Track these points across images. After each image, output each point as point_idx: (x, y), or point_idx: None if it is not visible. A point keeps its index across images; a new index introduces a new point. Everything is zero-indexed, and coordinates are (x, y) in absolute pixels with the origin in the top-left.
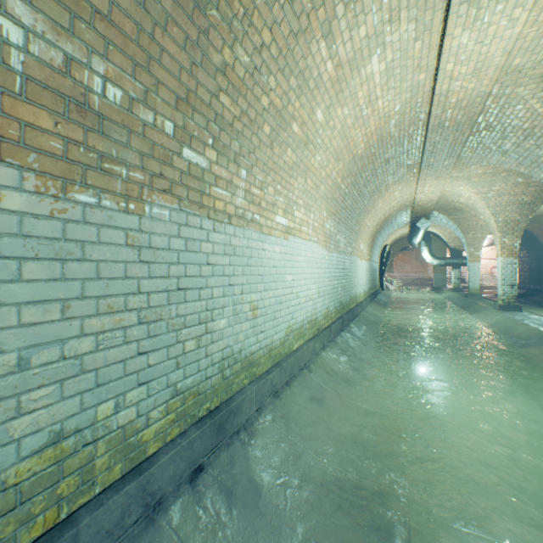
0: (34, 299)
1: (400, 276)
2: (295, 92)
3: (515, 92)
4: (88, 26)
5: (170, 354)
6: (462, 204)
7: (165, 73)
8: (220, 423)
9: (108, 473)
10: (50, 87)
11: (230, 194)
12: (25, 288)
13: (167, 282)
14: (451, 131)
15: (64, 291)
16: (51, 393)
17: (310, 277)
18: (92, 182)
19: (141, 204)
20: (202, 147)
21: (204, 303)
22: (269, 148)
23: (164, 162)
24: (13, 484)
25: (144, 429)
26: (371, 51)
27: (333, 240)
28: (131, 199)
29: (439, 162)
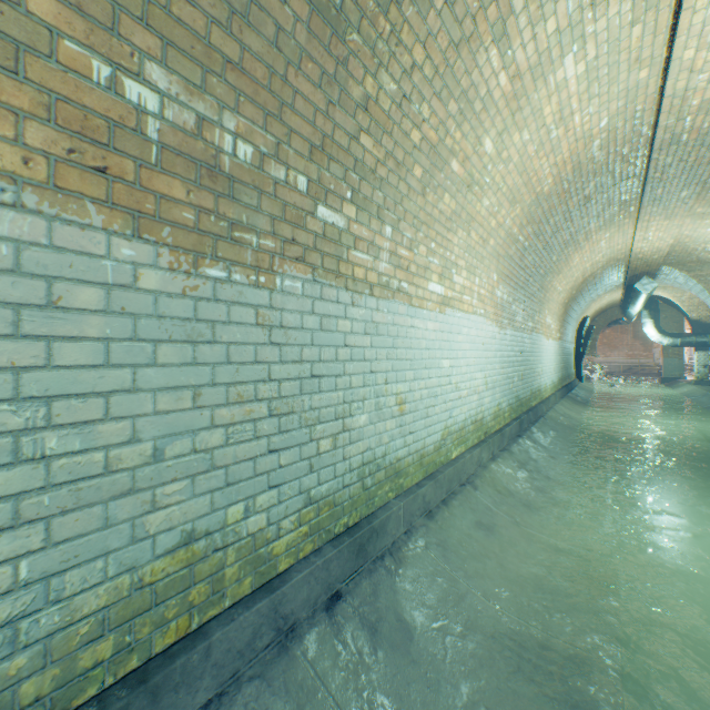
0: (167, 385)
1: (607, 361)
2: (455, 119)
3: None
4: (219, 80)
5: (302, 454)
6: None
7: (298, 119)
8: (360, 544)
9: (237, 585)
10: (183, 153)
11: (371, 258)
12: (160, 373)
13: (299, 367)
14: (692, 146)
15: (195, 377)
16: (183, 488)
17: (474, 363)
18: (223, 254)
19: (271, 276)
20: (339, 202)
21: (341, 394)
22: (420, 196)
23: (296, 225)
24: (149, 582)
25: (275, 540)
26: (563, 49)
27: (506, 312)
28: (261, 271)
29: (671, 194)
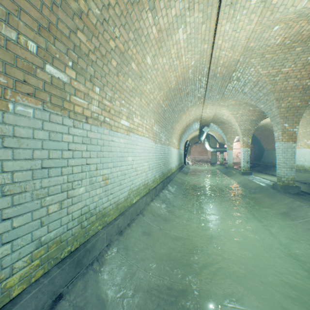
0: None
1: (194, 157)
2: (133, 42)
3: (250, 61)
4: None
5: (34, 216)
6: (225, 120)
7: (28, 4)
8: (78, 260)
9: None
10: None
11: (87, 103)
12: None
13: (31, 162)
14: (220, 79)
15: None
16: None
17: (144, 158)
18: None
19: (4, 101)
20: (63, 66)
21: (66, 177)
22: (116, 76)
23: (27, 72)
24: None
25: (8, 278)
26: (178, 25)
27: (158, 137)
28: None
29: (214, 96)
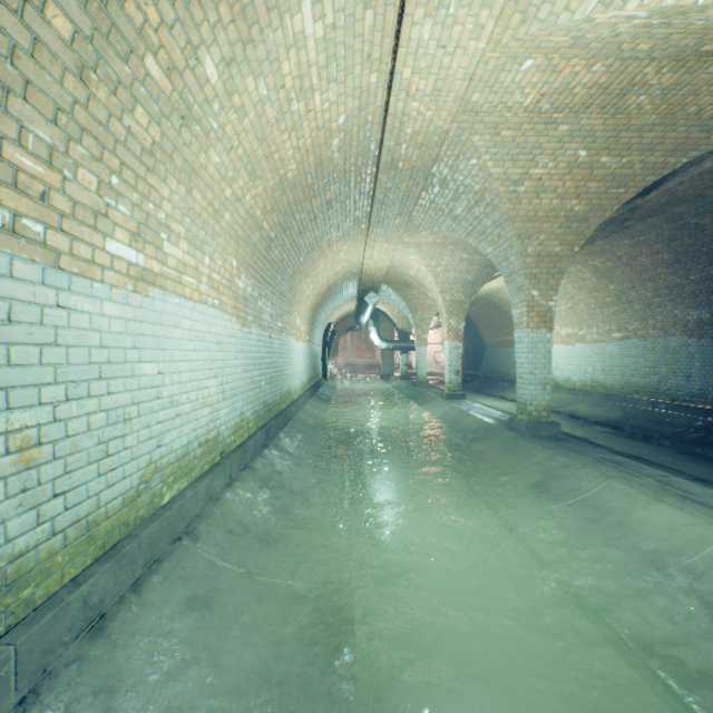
0: None
1: (346, 362)
2: None
3: (471, 141)
4: None
5: None
6: (412, 278)
7: None
8: None
9: None
10: None
11: None
12: None
13: None
14: (405, 177)
15: None
16: None
17: (204, 367)
18: None
19: None
20: None
21: None
22: (74, 77)
23: None
24: None
25: None
26: None
27: (251, 308)
28: None
29: (390, 219)
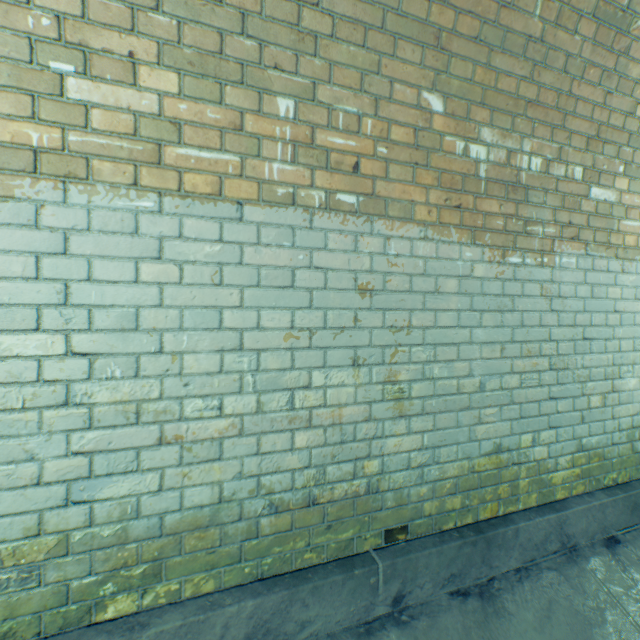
0: (486, 341)
1: None
2: None
3: None
4: (521, 118)
5: (574, 405)
6: None
7: (577, 120)
8: (633, 502)
9: (526, 496)
10: (497, 180)
11: None
12: (482, 332)
13: (572, 331)
14: None
15: (501, 336)
16: (494, 413)
17: None
18: (518, 245)
19: (551, 256)
20: (610, 179)
21: (609, 356)
22: None
23: (571, 210)
24: (476, 470)
25: (552, 472)
26: None
27: None
28: (543, 254)
29: None
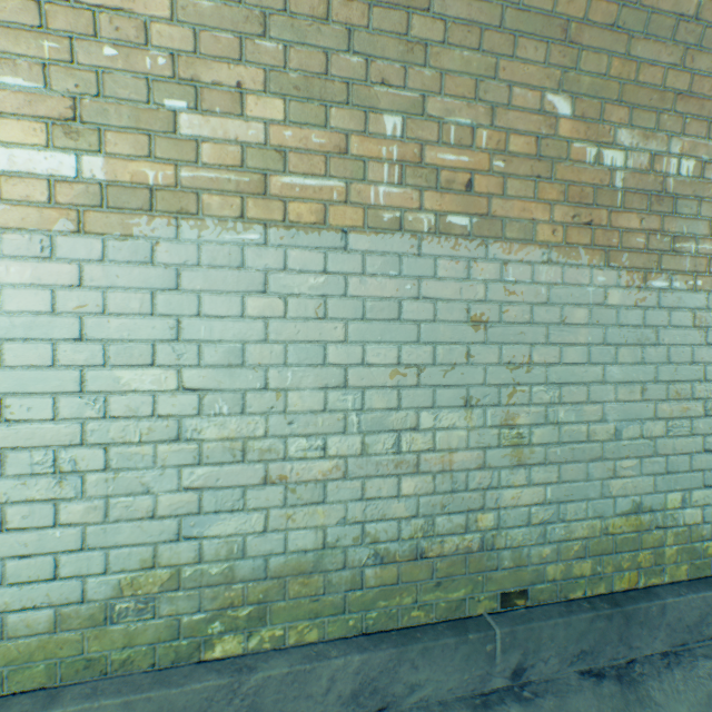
0: (622, 380)
1: None
2: None
3: None
4: (668, 114)
5: None
6: None
7: None
8: None
9: (673, 567)
10: (637, 190)
11: None
12: (618, 370)
13: None
14: None
15: (641, 374)
16: (632, 466)
17: None
18: (664, 266)
19: (707, 278)
20: None
21: None
22: None
23: None
24: (610, 532)
25: (708, 540)
26: None
27: None
28: (697, 275)
29: None
